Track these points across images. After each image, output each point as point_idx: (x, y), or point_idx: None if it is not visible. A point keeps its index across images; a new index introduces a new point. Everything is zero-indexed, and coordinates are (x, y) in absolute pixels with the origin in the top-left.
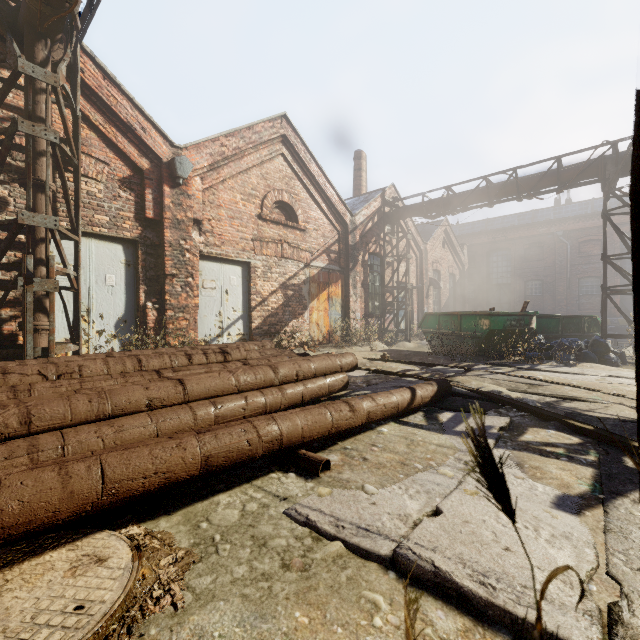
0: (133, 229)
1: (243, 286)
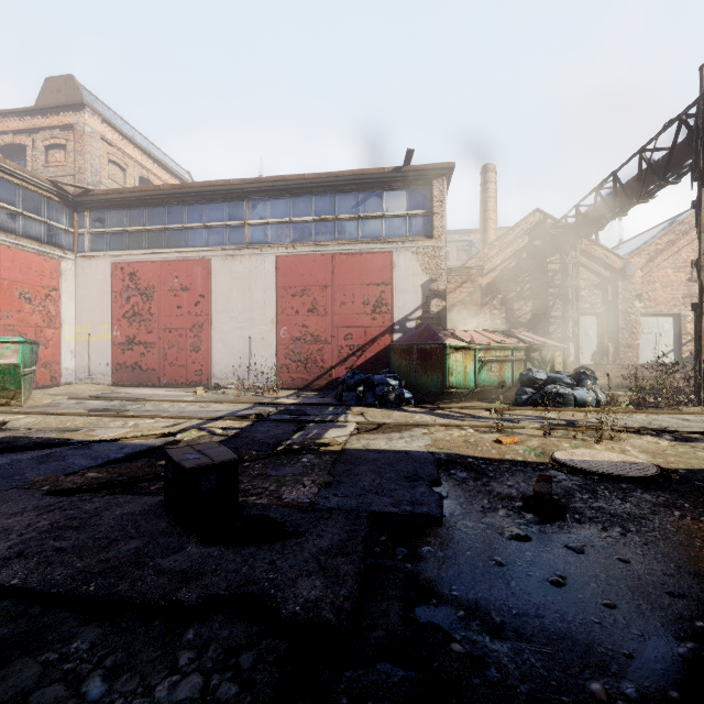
0: (601, 308)
1: (674, 330)
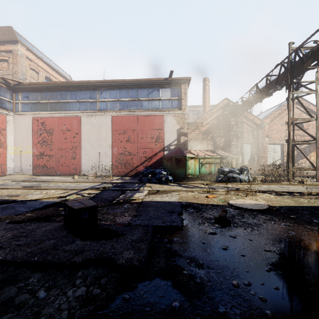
0: (252, 140)
1: (281, 150)
